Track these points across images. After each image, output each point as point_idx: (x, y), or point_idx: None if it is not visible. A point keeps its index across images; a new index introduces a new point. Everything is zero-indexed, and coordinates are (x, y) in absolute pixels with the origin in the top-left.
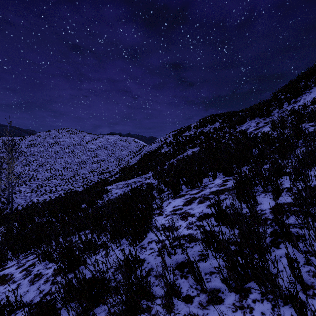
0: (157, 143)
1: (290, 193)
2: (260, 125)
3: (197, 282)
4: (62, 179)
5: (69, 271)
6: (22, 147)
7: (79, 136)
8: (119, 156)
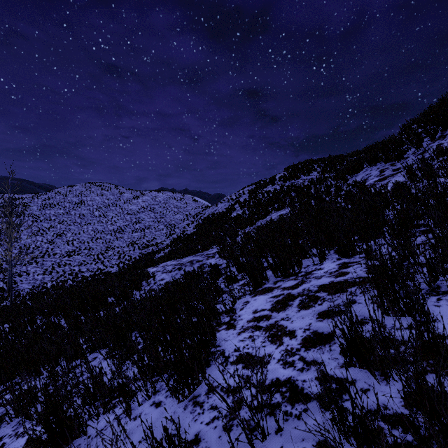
0: (225, 202)
1: None
2: (386, 173)
3: None
4: (89, 255)
5: None
6: (34, 209)
7: (115, 192)
8: (171, 222)
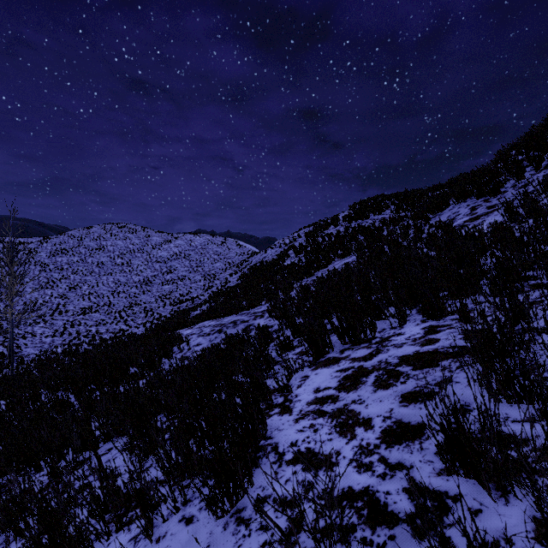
0: (277, 248)
1: None
2: (479, 211)
3: None
4: (109, 312)
5: None
6: (42, 255)
7: (141, 235)
8: (210, 272)
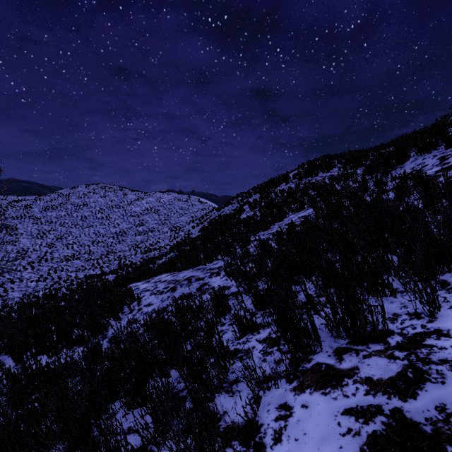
0: (233, 203)
1: None
2: (451, 160)
3: None
4: (88, 259)
5: None
6: (36, 210)
7: (119, 194)
8: (175, 224)
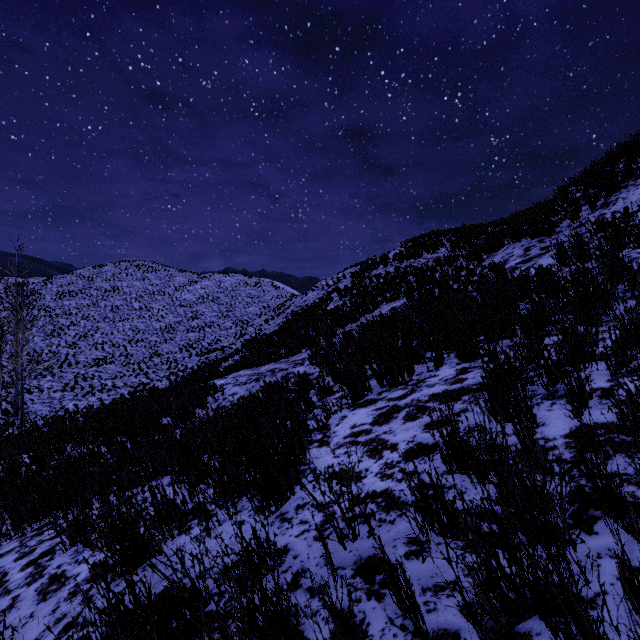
0: (319, 290)
1: (607, 402)
2: (532, 252)
3: (406, 611)
4: (126, 363)
5: (124, 571)
6: (47, 298)
7: (162, 275)
8: (242, 317)
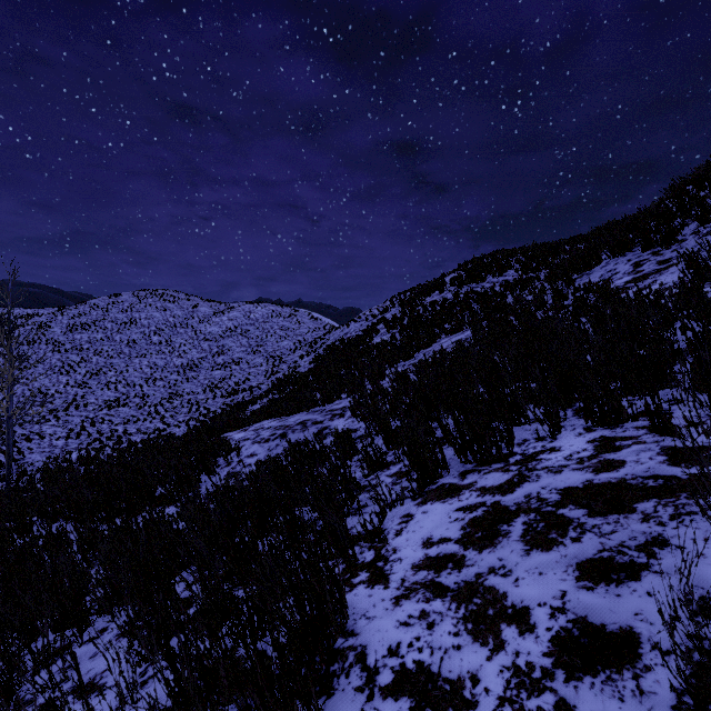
0: (362, 321)
1: None
2: (646, 268)
3: None
4: (141, 406)
5: None
6: (56, 331)
7: (185, 305)
8: (274, 353)
